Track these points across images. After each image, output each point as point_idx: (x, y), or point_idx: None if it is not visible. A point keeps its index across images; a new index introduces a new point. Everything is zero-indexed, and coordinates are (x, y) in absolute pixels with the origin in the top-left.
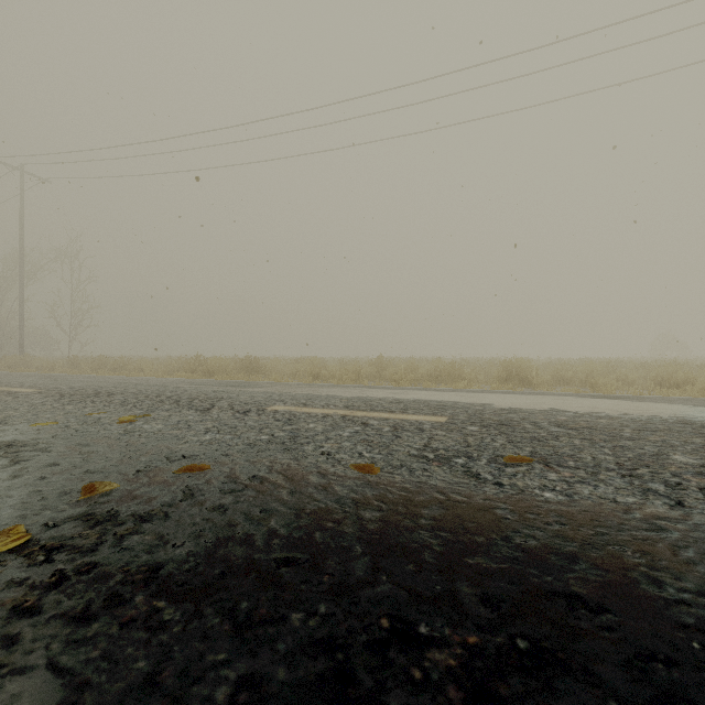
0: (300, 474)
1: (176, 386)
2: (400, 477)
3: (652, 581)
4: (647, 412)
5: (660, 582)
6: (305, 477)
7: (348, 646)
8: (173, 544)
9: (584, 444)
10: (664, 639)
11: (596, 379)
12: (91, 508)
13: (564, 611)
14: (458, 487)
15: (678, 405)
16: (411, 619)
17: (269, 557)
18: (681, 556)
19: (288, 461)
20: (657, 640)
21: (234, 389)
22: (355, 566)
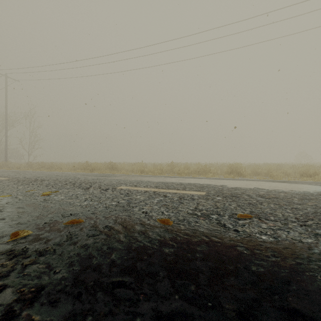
0: (130, 224)
1: (75, 176)
2: (183, 226)
3: None
4: (302, 189)
5: None
6: (133, 226)
7: None
8: (54, 271)
9: (276, 207)
10: None
11: (272, 173)
12: (14, 246)
13: None
14: (215, 232)
15: (315, 186)
16: None
17: (108, 281)
18: None
19: (125, 216)
20: None
21: (102, 178)
22: (159, 287)
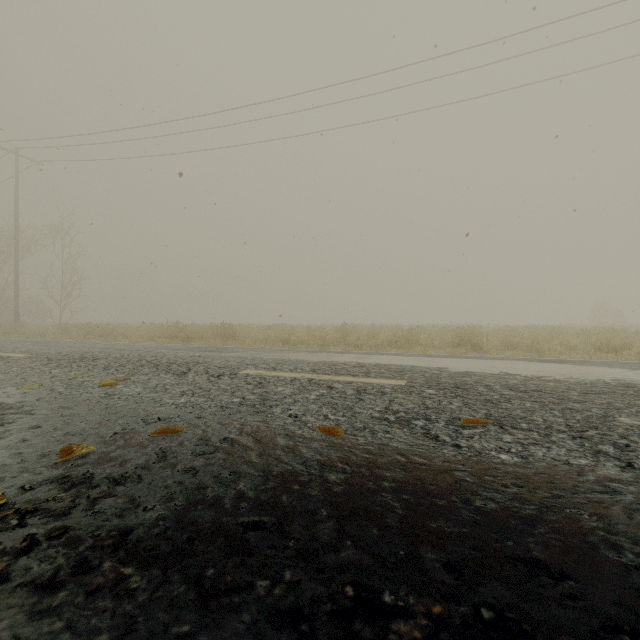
0: (268, 436)
1: (157, 351)
2: (363, 439)
3: (611, 545)
4: (590, 376)
5: (618, 546)
6: (273, 439)
7: (313, 616)
8: (144, 508)
9: (535, 406)
10: (628, 608)
11: (541, 344)
12: (68, 470)
13: (526, 578)
14: (419, 449)
15: (618, 369)
16: (375, 587)
17: (236, 521)
18: (636, 520)
19: (257, 423)
20: (620, 610)
21: (209, 354)
22: (320, 530)
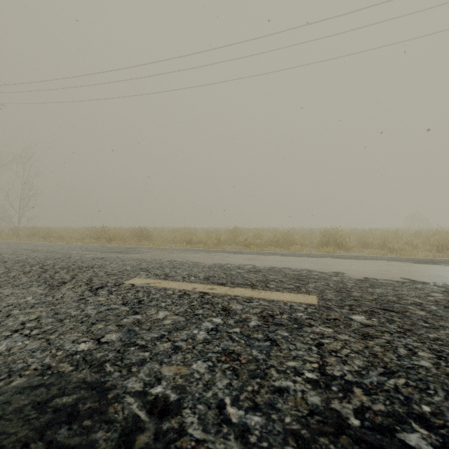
0: None
1: (68, 252)
2: None
3: None
4: None
5: None
6: None
7: None
8: None
9: None
10: None
11: (393, 244)
12: None
13: None
14: None
15: None
16: None
17: None
18: None
19: None
20: None
21: (113, 255)
22: None
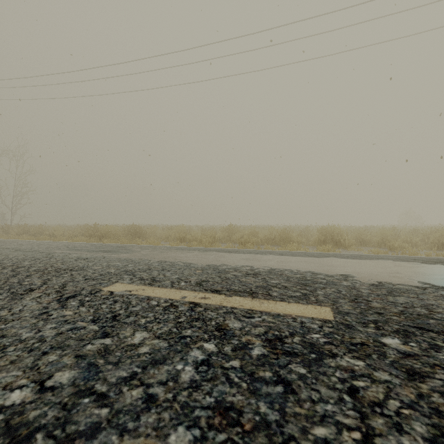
0: None
1: (51, 251)
2: None
3: None
4: None
5: None
6: None
7: None
8: None
9: None
10: None
11: (393, 242)
12: None
13: None
14: None
15: None
16: None
17: None
18: None
19: None
20: None
21: (99, 255)
22: None
